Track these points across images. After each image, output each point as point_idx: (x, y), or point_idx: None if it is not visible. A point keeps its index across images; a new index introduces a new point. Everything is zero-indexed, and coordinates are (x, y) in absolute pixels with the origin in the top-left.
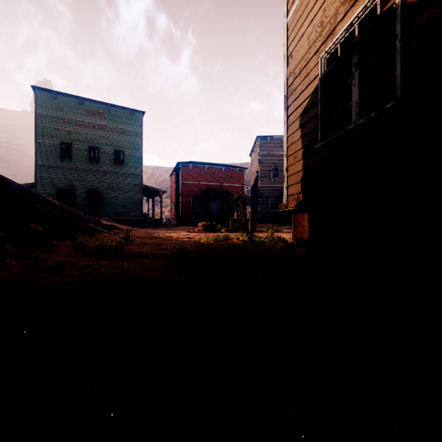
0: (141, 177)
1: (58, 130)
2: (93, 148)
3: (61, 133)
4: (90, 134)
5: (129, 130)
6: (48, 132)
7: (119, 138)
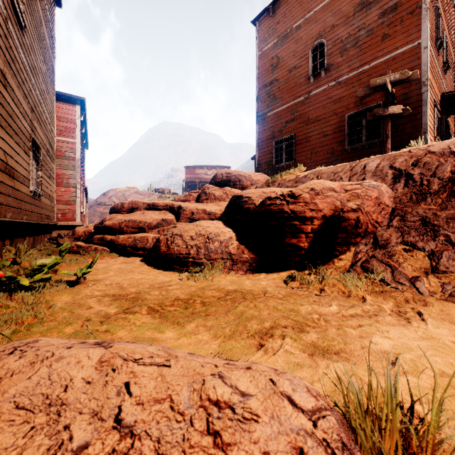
0: None
1: None
2: None
3: None
4: None
5: None
6: None
7: None
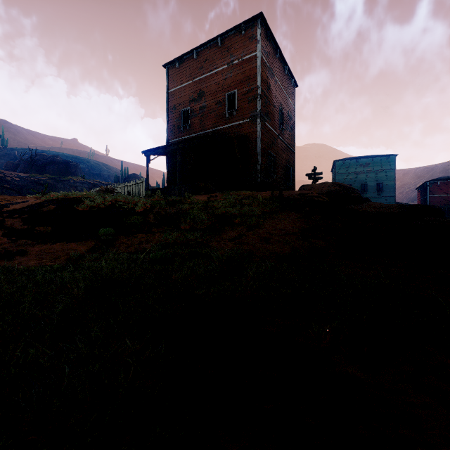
0: (394, 197)
1: (345, 179)
2: (363, 185)
3: (346, 180)
4: (361, 177)
5: (385, 169)
6: (340, 181)
7: (379, 175)
